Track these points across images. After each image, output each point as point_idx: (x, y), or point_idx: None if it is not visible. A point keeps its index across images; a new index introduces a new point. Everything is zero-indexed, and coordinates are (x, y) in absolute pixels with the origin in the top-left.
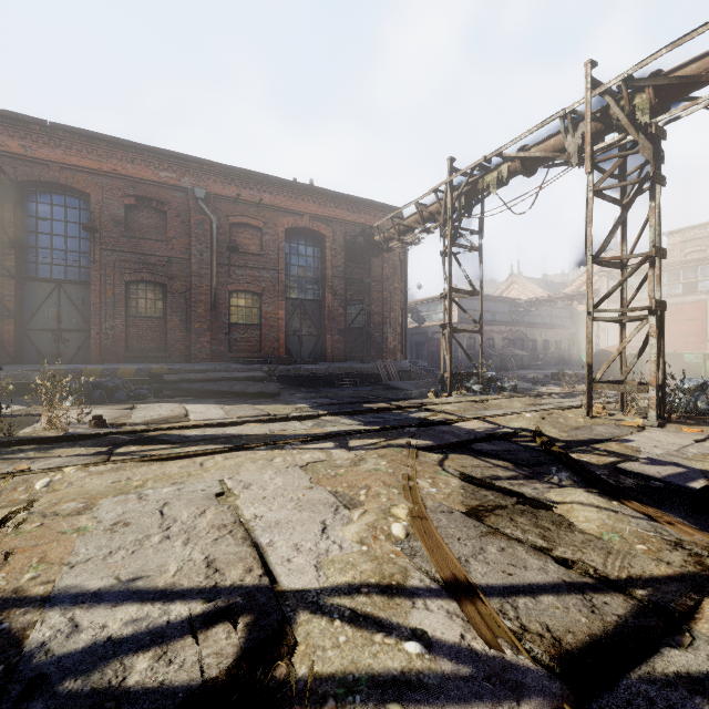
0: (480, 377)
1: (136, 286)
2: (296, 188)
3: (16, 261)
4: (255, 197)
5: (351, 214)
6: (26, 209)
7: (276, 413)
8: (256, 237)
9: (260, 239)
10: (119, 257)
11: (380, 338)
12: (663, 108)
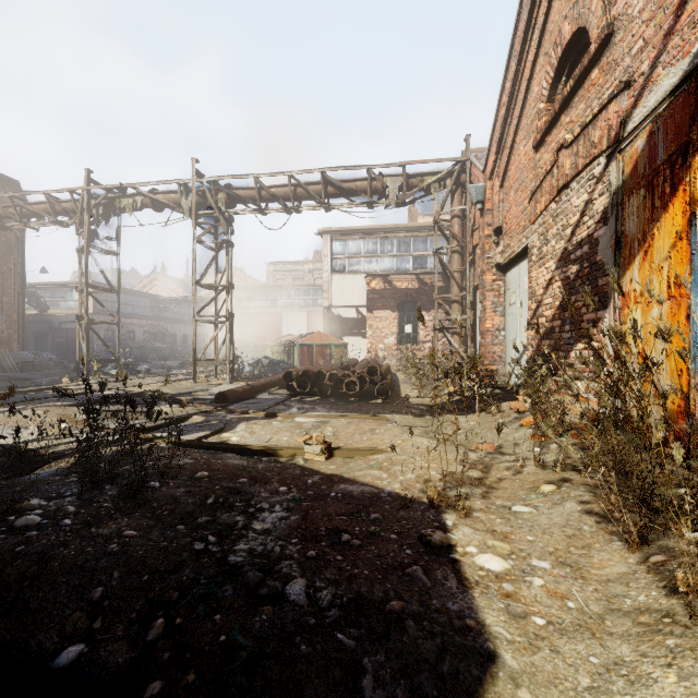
0: (118, 363)
1: None
2: None
3: None
4: None
5: None
6: None
7: None
8: None
9: None
10: None
11: None
12: (232, 205)
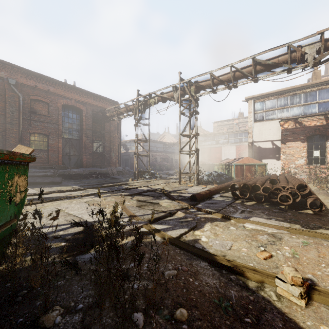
0: (149, 173)
1: None
2: (67, 86)
3: None
4: (45, 88)
5: (95, 102)
6: None
7: (64, 189)
8: (45, 107)
9: (48, 108)
10: None
11: (109, 157)
12: (198, 92)
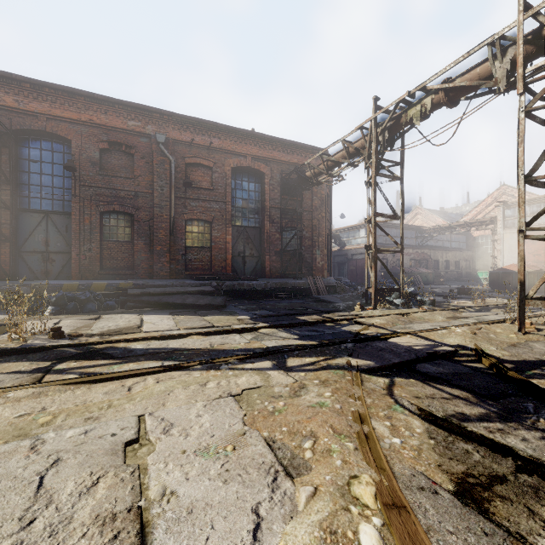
0: (401, 292)
1: (109, 216)
2: (240, 134)
3: (11, 196)
4: (206, 142)
5: (286, 155)
6: (20, 153)
7: (219, 325)
8: (207, 175)
9: (211, 177)
10: (94, 192)
11: (310, 258)
12: None
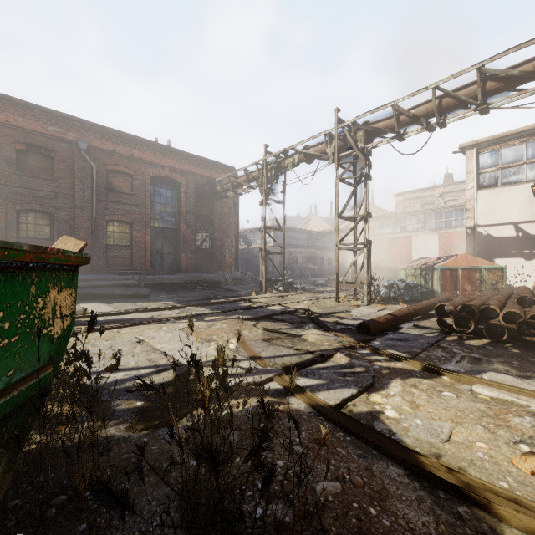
0: (283, 281)
1: (26, 214)
2: (159, 148)
3: None
4: (127, 152)
5: (200, 169)
6: None
7: (151, 307)
8: (128, 181)
9: (131, 183)
10: (10, 190)
11: (220, 256)
12: (369, 140)
